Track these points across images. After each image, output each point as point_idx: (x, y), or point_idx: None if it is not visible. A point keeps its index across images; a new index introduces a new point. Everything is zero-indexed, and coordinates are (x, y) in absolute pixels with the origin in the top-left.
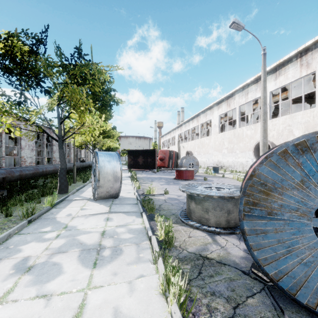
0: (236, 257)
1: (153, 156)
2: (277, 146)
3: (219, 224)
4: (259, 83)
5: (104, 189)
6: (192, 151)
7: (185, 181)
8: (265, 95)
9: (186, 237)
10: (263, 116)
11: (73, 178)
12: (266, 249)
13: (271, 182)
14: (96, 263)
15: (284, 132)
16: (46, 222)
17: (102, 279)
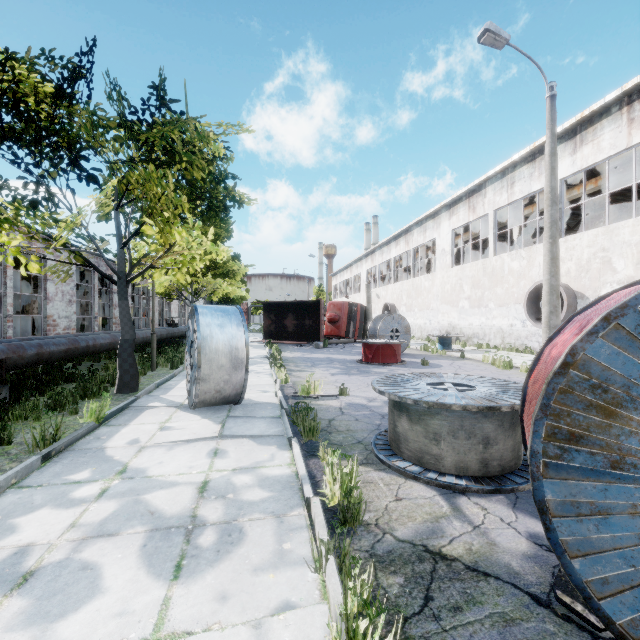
0: (511, 556)
1: (315, 314)
2: (617, 290)
3: (464, 468)
4: (538, 161)
5: (211, 385)
6: (395, 304)
7: (382, 367)
8: (553, 184)
9: (389, 499)
10: (549, 228)
11: (151, 360)
12: (607, 555)
13: (620, 382)
14: (180, 566)
15: (592, 264)
16: (83, 459)
17: (191, 613)
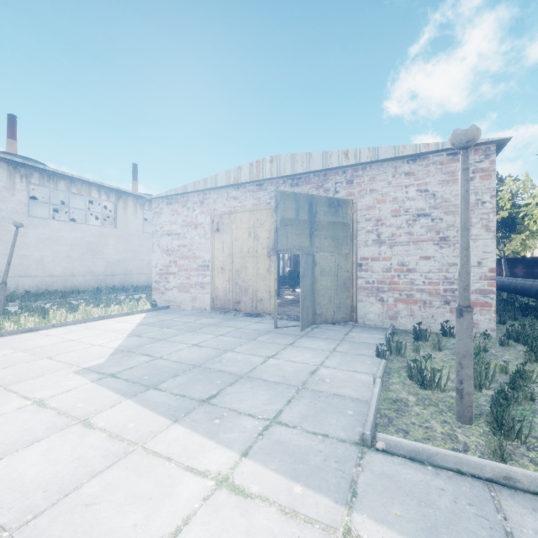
0: None
1: None
2: None
3: None
4: None
5: None
6: None
7: None
8: None
9: None
10: None
11: None
12: None
13: None
14: None
15: None
16: None
17: None
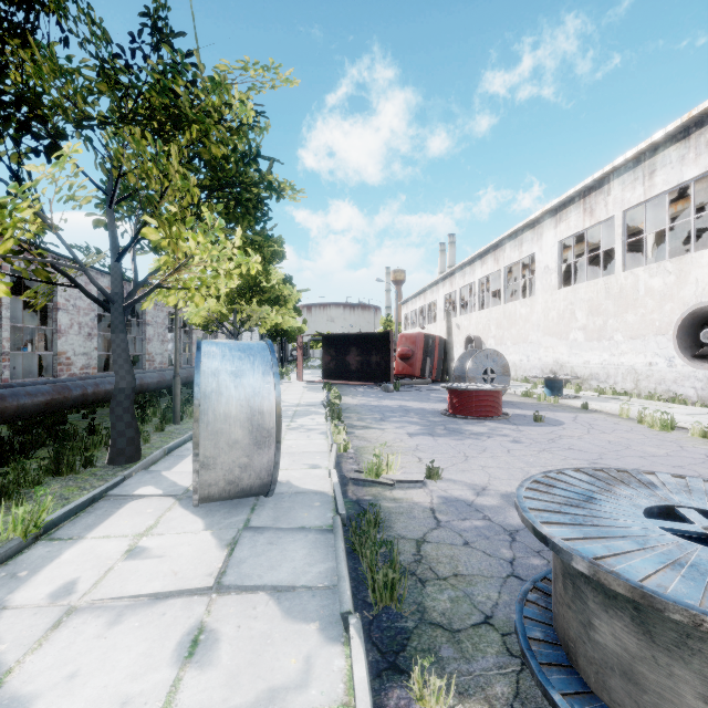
0: None
1: (384, 349)
2: None
3: None
4: (694, 137)
5: (218, 474)
6: (480, 336)
7: (477, 423)
8: None
9: None
10: None
11: (174, 411)
12: None
13: None
14: None
15: None
16: None
17: None
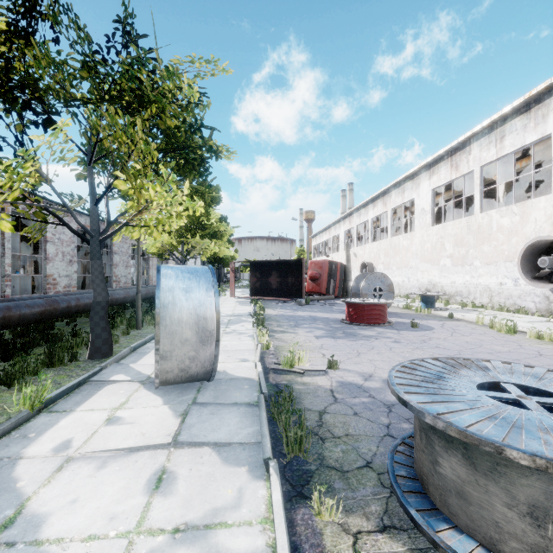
0: None
1: (297, 272)
2: None
3: None
4: (534, 111)
5: (173, 364)
6: (372, 262)
7: (368, 328)
8: None
9: None
10: None
11: (136, 319)
12: None
13: None
14: None
15: None
16: None
17: None
